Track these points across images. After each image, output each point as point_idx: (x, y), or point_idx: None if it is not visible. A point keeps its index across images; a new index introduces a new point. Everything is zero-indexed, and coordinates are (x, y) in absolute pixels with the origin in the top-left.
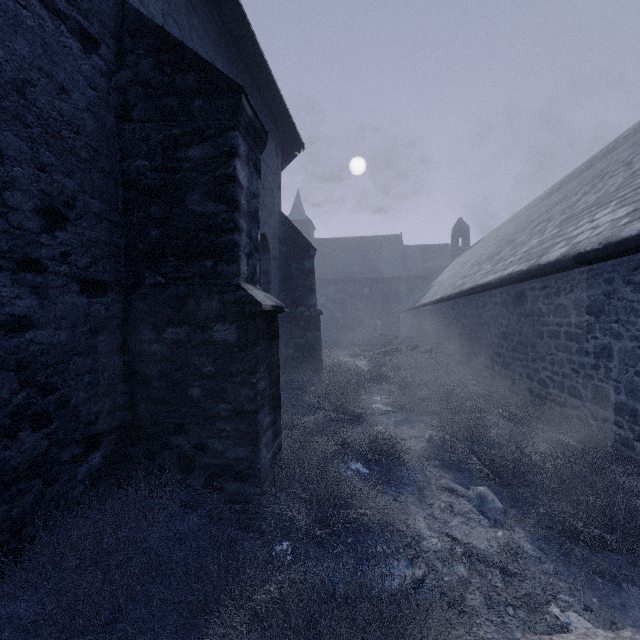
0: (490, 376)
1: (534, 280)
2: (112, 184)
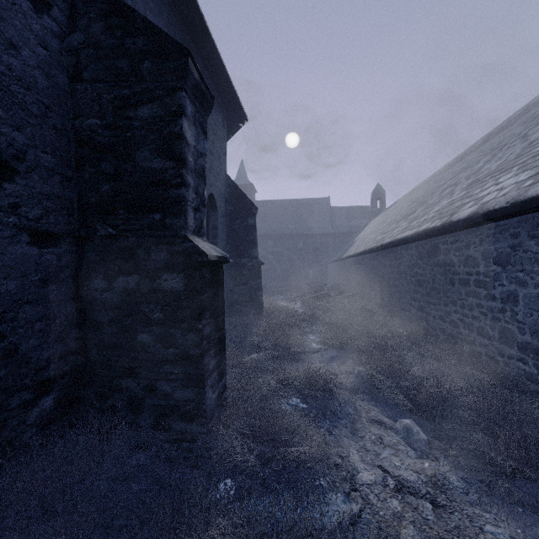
0: (407, 317)
1: (446, 235)
2: (64, 140)
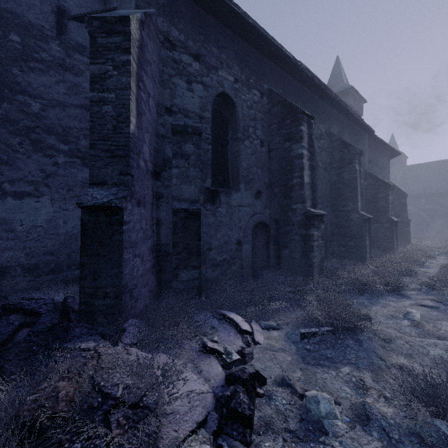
0: None
1: None
2: (364, 201)
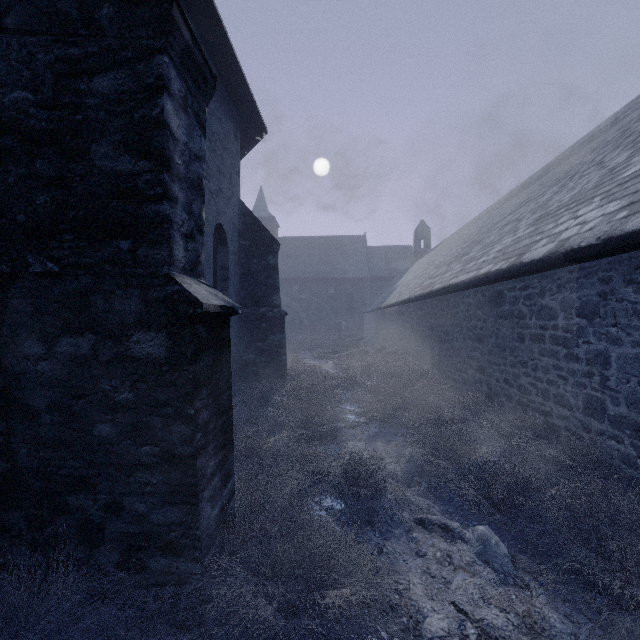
0: (463, 380)
1: (513, 280)
2: None
